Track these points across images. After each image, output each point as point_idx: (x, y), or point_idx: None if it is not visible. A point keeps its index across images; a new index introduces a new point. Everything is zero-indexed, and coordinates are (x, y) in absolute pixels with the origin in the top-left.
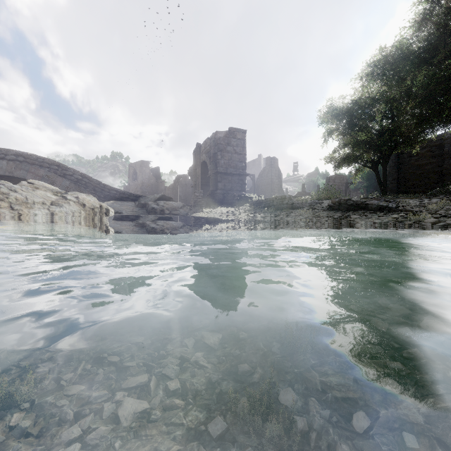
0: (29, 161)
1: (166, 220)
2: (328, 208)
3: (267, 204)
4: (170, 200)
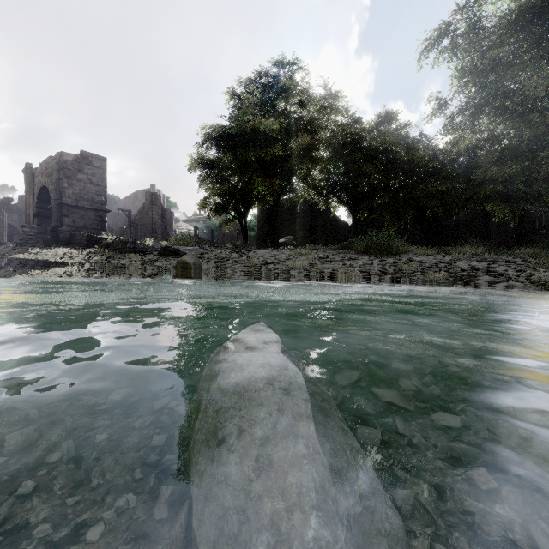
0: None
1: None
2: (158, 254)
3: (114, 247)
4: None
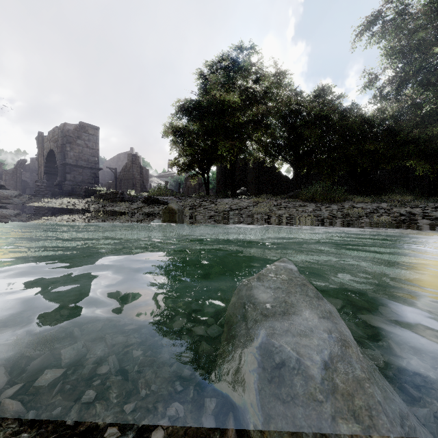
0: None
1: None
2: (142, 202)
3: (106, 197)
4: (2, 188)
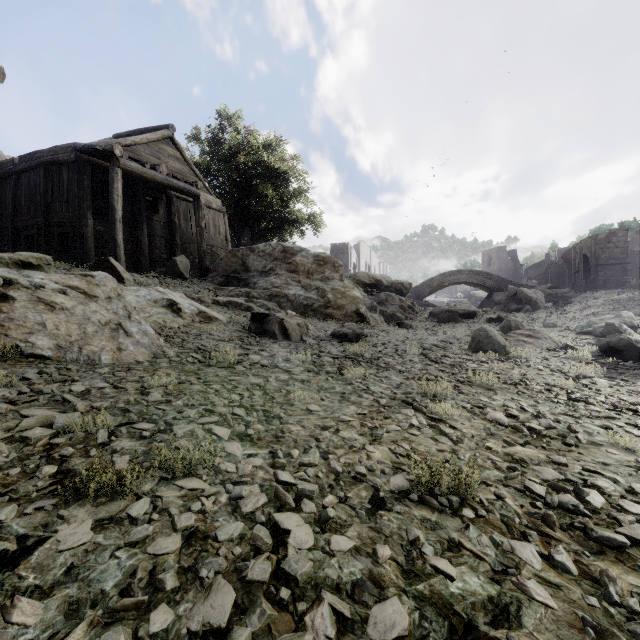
0: (474, 274)
1: (559, 300)
2: None
3: (635, 287)
4: (558, 287)
